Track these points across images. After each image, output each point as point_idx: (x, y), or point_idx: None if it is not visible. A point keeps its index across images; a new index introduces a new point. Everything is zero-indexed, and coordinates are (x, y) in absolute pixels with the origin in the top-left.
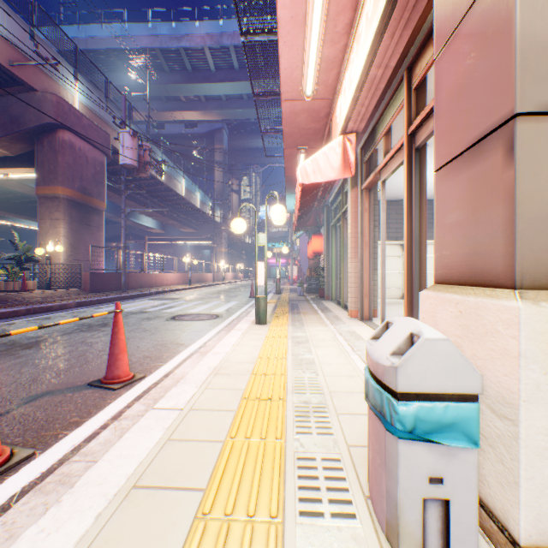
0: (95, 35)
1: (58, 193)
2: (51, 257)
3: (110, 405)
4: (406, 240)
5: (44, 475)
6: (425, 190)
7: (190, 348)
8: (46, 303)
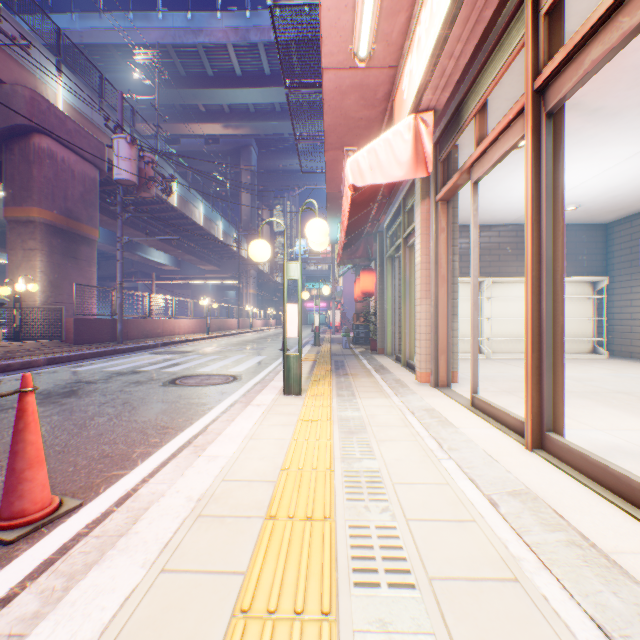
0: (92, 26)
1: (33, 216)
2: (22, 298)
3: None
4: (530, 265)
5: None
6: (561, 183)
7: (181, 436)
8: (4, 360)
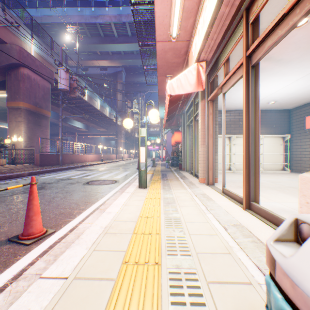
0: (46, 14)
1: (20, 106)
2: (15, 144)
3: (17, 262)
4: (244, 131)
5: None
6: (258, 96)
7: (94, 205)
8: (8, 173)
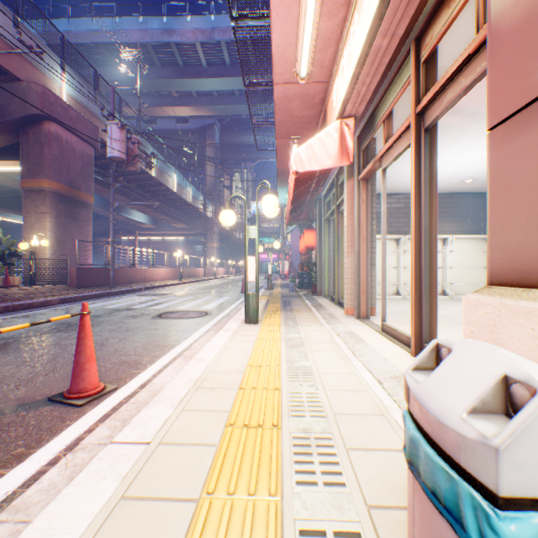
0: (85, 29)
1: (44, 187)
2: (36, 252)
3: (67, 429)
4: (413, 231)
5: None
6: (435, 176)
7: (174, 350)
8: (27, 300)
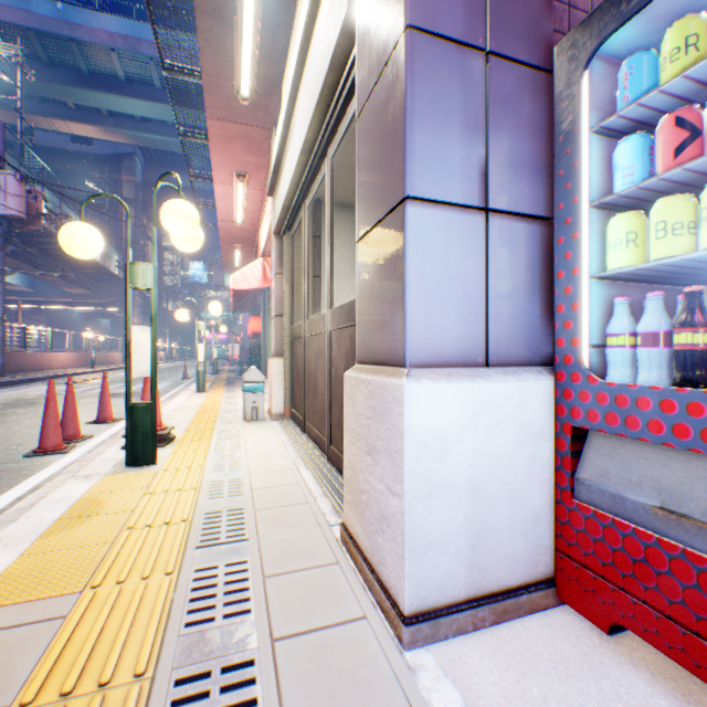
0: None
1: None
2: None
3: (114, 427)
4: None
5: (110, 438)
6: None
7: None
8: None
